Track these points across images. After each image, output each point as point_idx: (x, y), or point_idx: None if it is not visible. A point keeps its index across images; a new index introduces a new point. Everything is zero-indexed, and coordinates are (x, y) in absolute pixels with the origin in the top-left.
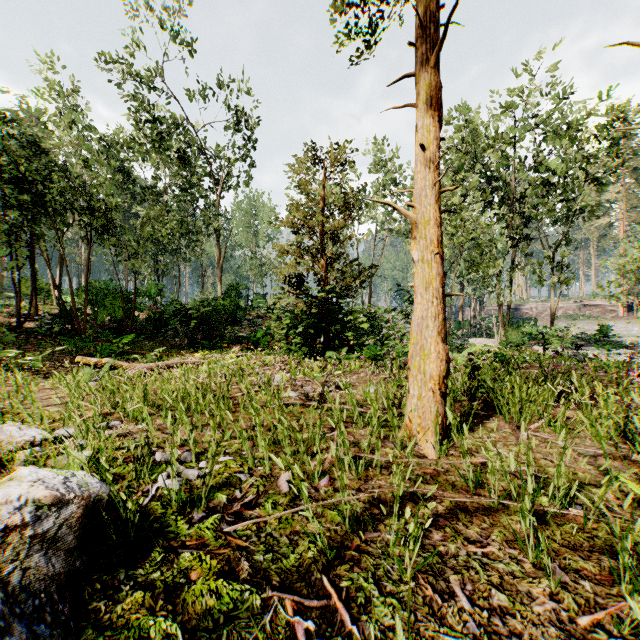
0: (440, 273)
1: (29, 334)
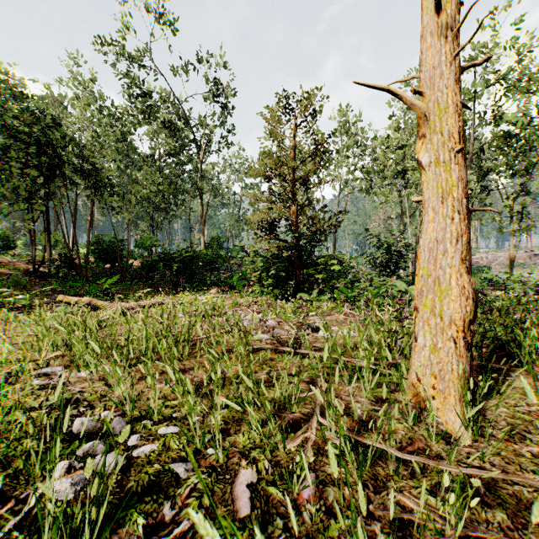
0: (463, 178)
1: (41, 278)
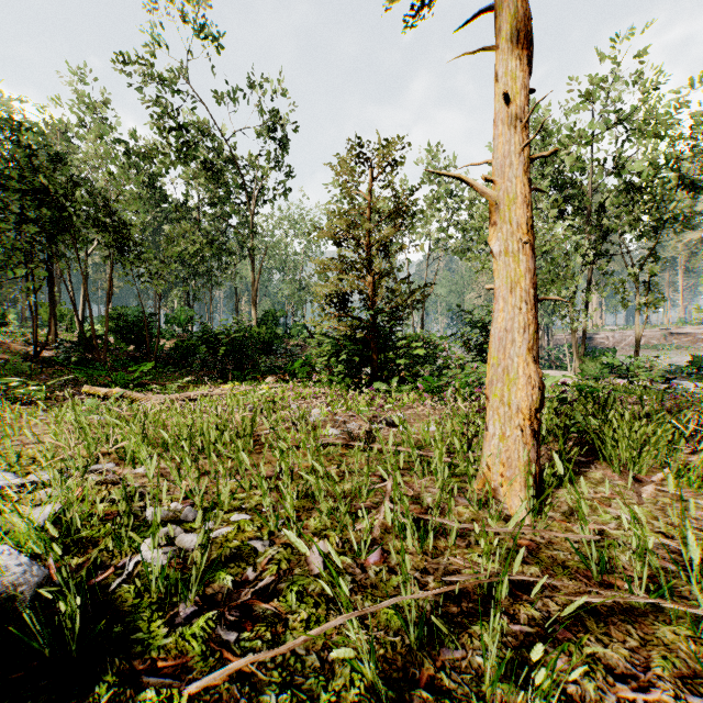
0: (531, 269)
1: (46, 364)
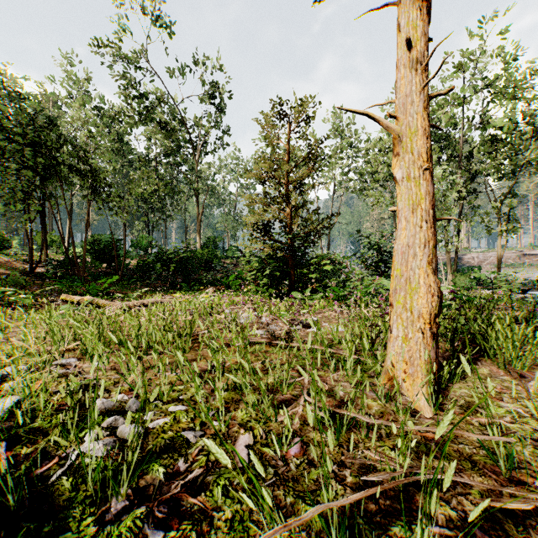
0: (430, 192)
1: (38, 277)
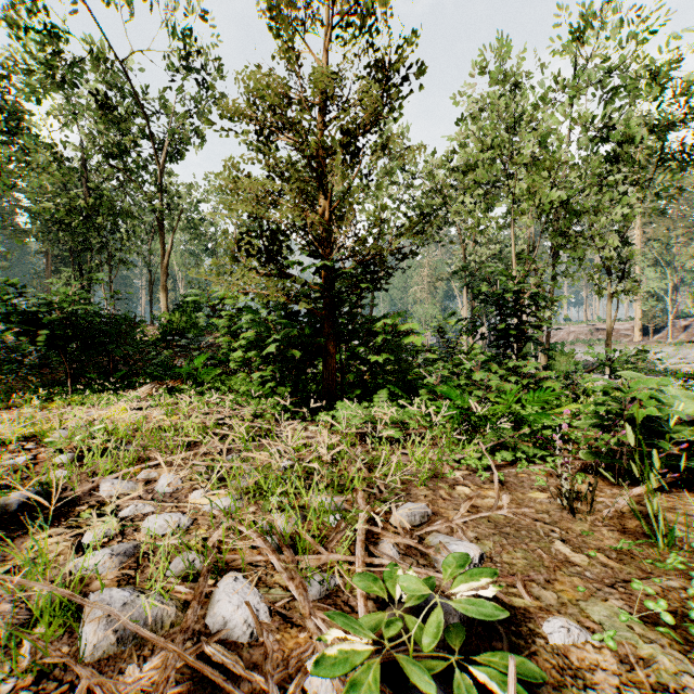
0: None
1: None
